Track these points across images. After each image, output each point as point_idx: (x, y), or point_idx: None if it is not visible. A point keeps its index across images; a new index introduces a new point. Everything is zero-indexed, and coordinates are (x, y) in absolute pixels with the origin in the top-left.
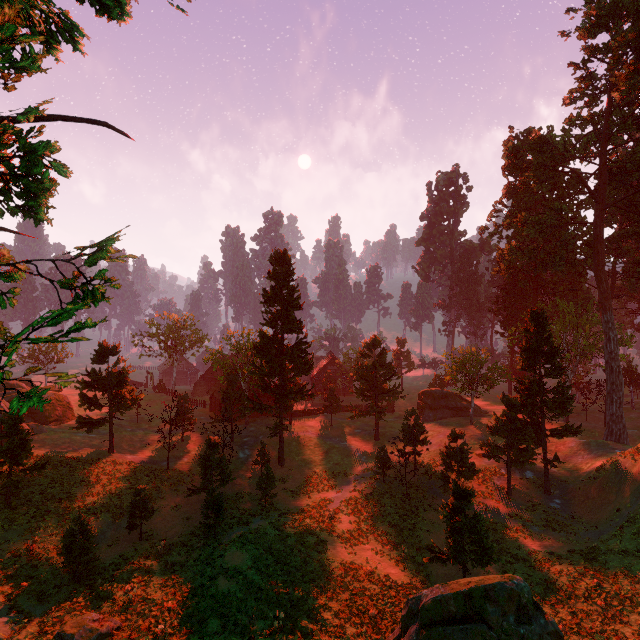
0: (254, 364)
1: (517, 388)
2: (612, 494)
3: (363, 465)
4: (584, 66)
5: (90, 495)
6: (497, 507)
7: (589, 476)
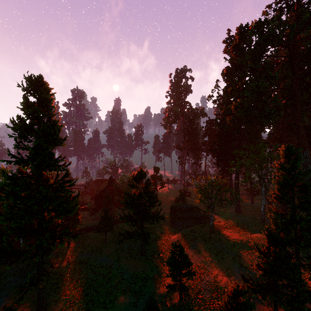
0: None
1: (272, 219)
2: None
3: (130, 294)
4: None
5: None
6: None
7: None
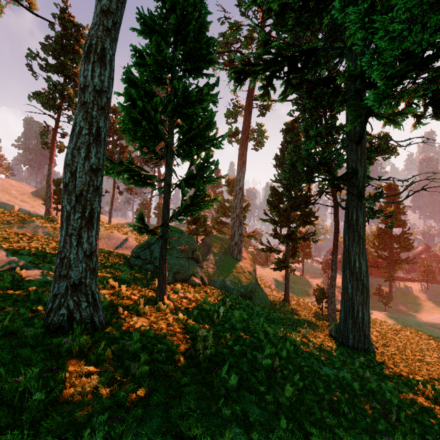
0: (373, 243)
1: None
2: None
3: None
4: None
5: (305, 286)
6: None
7: None
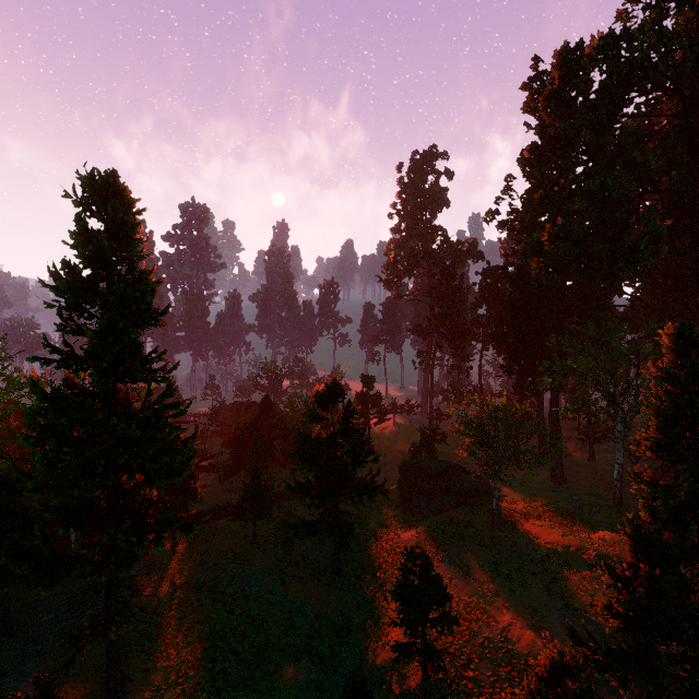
0: (17, 468)
1: (643, 499)
2: None
3: (310, 661)
4: None
5: None
6: None
7: None
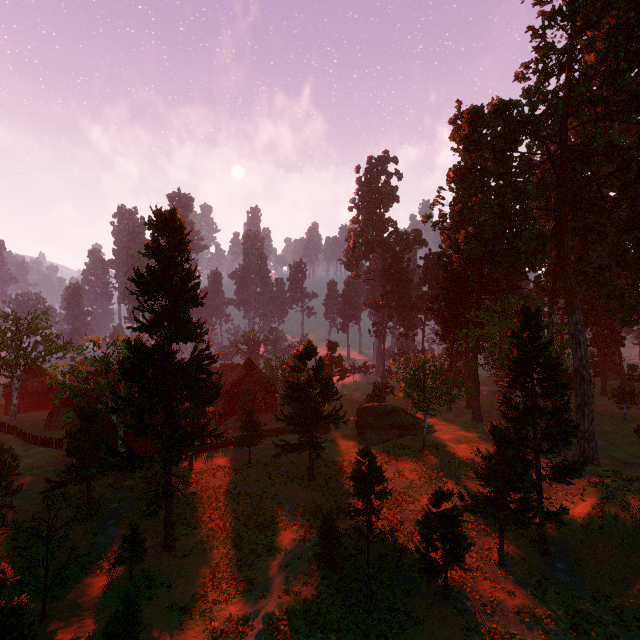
0: (117, 395)
1: (503, 413)
2: (637, 557)
3: (296, 528)
4: (543, 33)
5: None
6: (497, 596)
7: (587, 522)
